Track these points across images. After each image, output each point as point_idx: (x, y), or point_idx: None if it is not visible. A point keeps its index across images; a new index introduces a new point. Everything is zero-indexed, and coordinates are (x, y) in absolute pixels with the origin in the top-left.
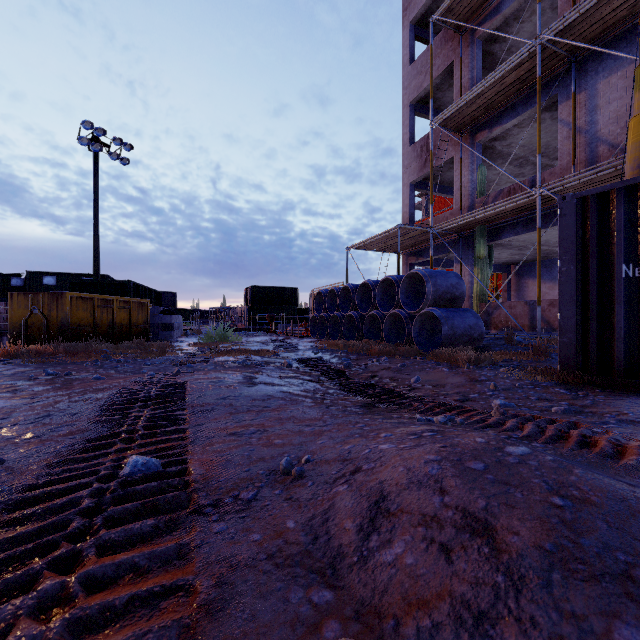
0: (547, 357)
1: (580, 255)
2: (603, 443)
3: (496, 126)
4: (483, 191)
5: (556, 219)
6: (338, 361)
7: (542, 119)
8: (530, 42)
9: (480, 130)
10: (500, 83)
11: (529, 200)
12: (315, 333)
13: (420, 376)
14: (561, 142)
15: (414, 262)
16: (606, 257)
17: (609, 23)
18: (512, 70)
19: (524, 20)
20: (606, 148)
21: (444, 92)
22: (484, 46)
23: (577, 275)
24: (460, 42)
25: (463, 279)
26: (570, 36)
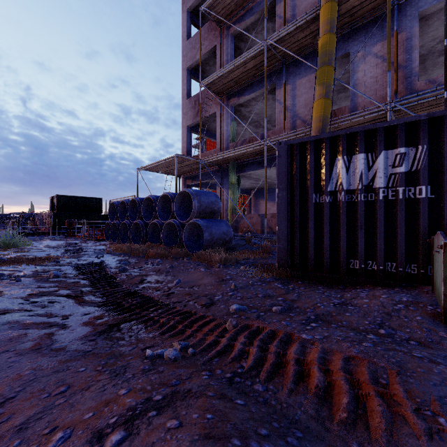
0: (270, 254)
1: (289, 185)
2: (316, 373)
3: (242, 96)
4: (234, 139)
5: (275, 162)
6: (118, 265)
7: (268, 98)
8: (261, 42)
9: (232, 97)
10: (244, 66)
11: (260, 148)
12: (109, 237)
13: (182, 277)
14: (278, 114)
15: (190, 184)
16: (304, 188)
17: (302, 45)
18: (251, 59)
19: (258, 32)
20: (300, 122)
21: (211, 67)
22: (235, 41)
23: (288, 199)
24: (220, 33)
25: (222, 198)
26: (283, 46)
